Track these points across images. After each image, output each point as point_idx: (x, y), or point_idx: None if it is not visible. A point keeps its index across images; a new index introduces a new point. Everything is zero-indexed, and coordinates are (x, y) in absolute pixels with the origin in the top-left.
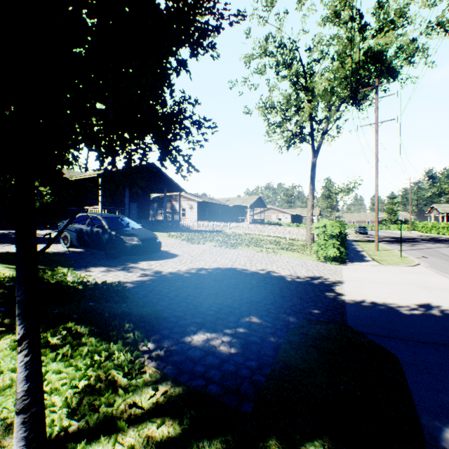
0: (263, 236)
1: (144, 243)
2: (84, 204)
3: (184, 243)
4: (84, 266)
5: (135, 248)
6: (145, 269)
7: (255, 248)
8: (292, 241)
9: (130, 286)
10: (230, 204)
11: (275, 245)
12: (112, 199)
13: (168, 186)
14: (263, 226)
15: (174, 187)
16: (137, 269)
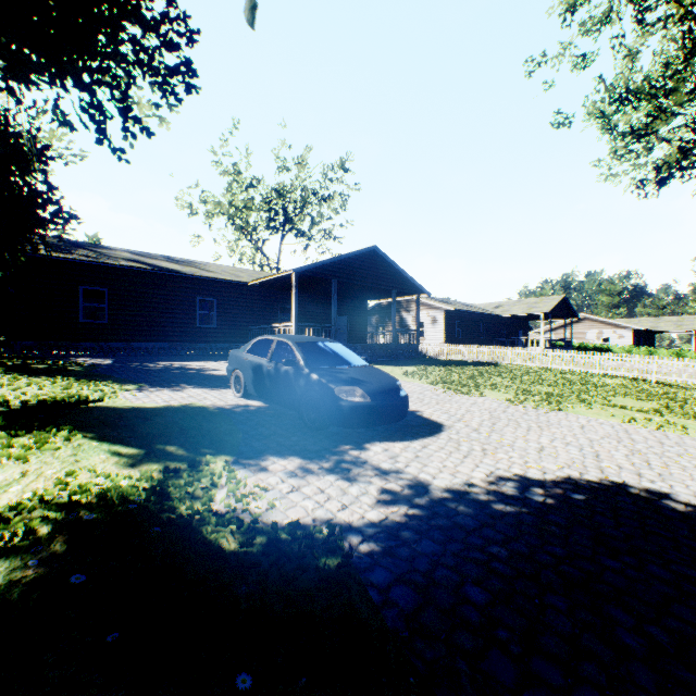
0: (589, 374)
1: (376, 399)
2: (273, 320)
3: (440, 390)
4: (258, 450)
5: (358, 412)
6: (384, 470)
7: (607, 410)
8: (667, 389)
9: (360, 551)
10: (503, 313)
11: (637, 398)
12: (311, 311)
13: (398, 285)
14: (588, 356)
15: (407, 287)
16: (365, 468)
